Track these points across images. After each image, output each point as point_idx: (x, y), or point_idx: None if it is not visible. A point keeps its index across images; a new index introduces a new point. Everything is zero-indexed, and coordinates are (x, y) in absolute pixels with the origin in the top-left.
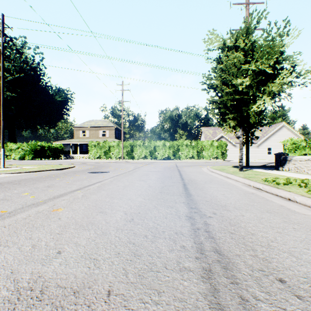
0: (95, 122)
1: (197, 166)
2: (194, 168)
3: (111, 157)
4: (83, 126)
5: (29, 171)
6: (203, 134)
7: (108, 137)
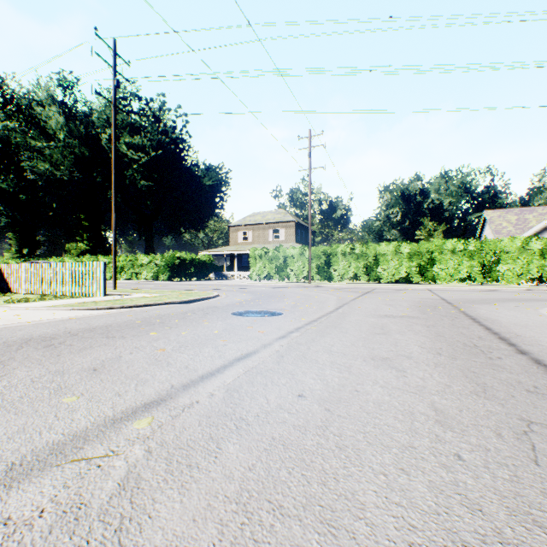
0: (262, 215)
1: (513, 305)
2: (511, 310)
3: (287, 277)
4: (243, 224)
5: (128, 306)
6: (491, 225)
7: (283, 241)
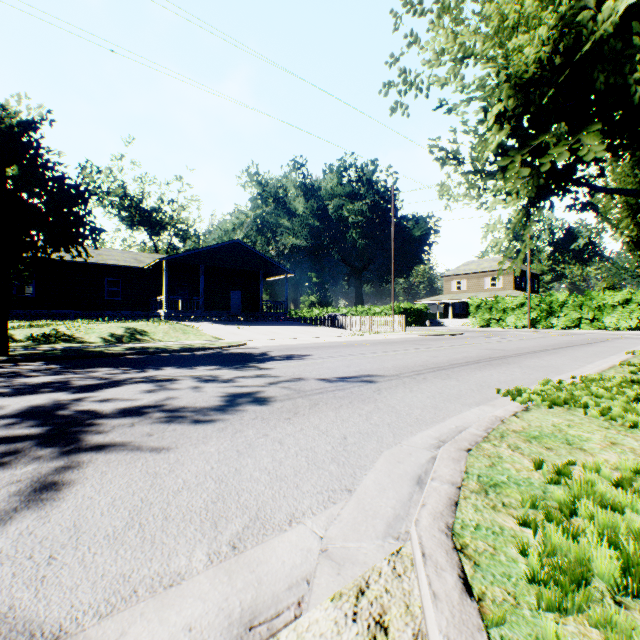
0: (476, 264)
1: None
2: (639, 340)
3: (506, 324)
4: (456, 274)
5: (433, 335)
6: None
7: (500, 289)
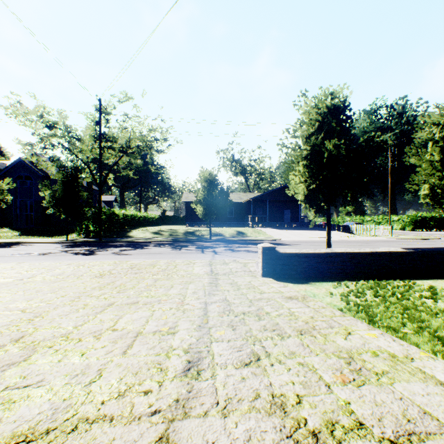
0: None
1: None
2: None
3: None
4: None
5: (404, 238)
6: None
7: None
